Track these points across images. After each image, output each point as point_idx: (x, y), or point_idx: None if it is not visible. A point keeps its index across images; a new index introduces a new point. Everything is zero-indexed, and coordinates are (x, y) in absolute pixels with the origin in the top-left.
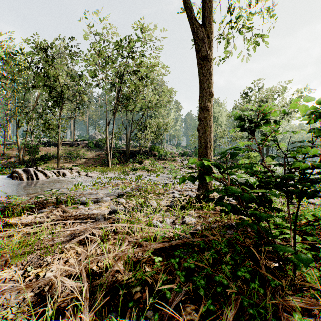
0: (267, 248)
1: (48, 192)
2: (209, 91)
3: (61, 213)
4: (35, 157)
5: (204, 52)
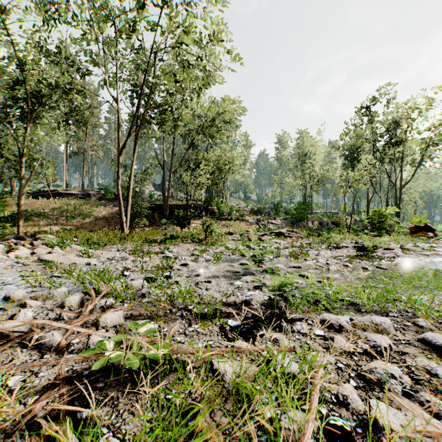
0: None
1: None
2: None
3: None
4: (4, 215)
5: None
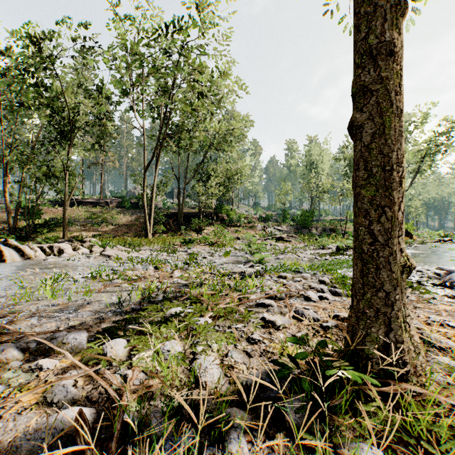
0: None
1: None
2: None
3: None
4: (37, 222)
5: None
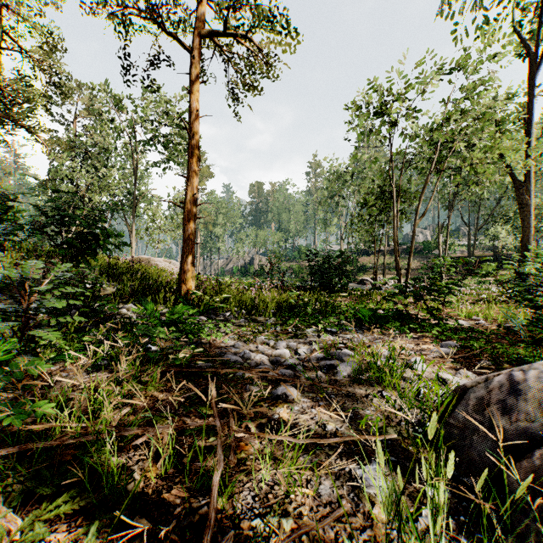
0: None
1: None
2: (528, 226)
3: None
4: (352, 268)
5: (524, 202)
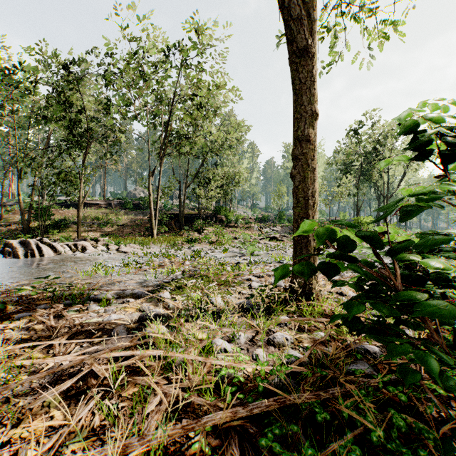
0: (451, 410)
1: (39, 282)
2: (312, 109)
3: (52, 321)
4: (47, 223)
5: (304, 43)
